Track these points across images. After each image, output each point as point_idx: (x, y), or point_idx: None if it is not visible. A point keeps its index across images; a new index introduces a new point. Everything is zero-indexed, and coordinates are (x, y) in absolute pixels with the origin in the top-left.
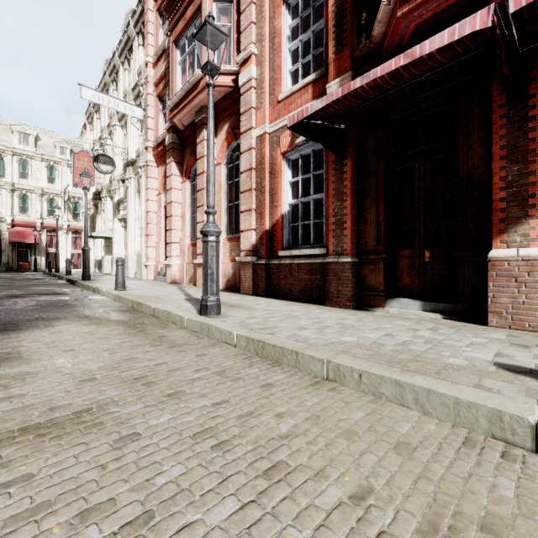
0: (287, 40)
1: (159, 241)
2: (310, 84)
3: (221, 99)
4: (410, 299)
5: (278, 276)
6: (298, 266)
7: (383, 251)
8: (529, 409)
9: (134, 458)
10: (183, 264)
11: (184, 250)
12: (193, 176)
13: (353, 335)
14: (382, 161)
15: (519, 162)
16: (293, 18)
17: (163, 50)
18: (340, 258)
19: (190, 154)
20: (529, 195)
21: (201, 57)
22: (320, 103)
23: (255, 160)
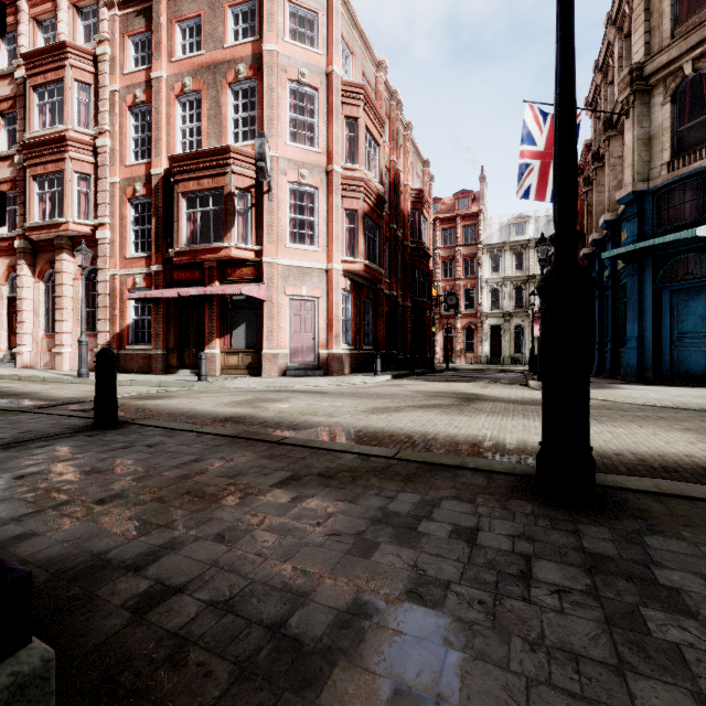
0: (132, 224)
1: (0, 330)
2: (144, 258)
3: (80, 236)
4: (187, 369)
5: (125, 361)
6: (138, 355)
7: (177, 349)
8: (162, 381)
9: (82, 389)
10: (38, 352)
11: (38, 340)
12: (47, 278)
13: (146, 379)
14: (177, 309)
15: (212, 322)
16: (136, 209)
17: (8, 155)
18: (157, 351)
19: (45, 260)
20: (214, 333)
21: (64, 208)
22: (137, 296)
23: (110, 289)
